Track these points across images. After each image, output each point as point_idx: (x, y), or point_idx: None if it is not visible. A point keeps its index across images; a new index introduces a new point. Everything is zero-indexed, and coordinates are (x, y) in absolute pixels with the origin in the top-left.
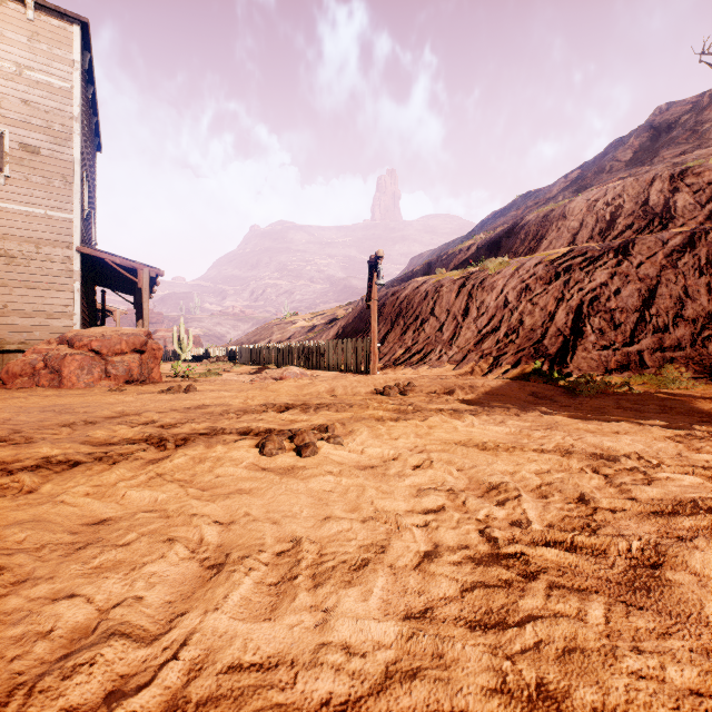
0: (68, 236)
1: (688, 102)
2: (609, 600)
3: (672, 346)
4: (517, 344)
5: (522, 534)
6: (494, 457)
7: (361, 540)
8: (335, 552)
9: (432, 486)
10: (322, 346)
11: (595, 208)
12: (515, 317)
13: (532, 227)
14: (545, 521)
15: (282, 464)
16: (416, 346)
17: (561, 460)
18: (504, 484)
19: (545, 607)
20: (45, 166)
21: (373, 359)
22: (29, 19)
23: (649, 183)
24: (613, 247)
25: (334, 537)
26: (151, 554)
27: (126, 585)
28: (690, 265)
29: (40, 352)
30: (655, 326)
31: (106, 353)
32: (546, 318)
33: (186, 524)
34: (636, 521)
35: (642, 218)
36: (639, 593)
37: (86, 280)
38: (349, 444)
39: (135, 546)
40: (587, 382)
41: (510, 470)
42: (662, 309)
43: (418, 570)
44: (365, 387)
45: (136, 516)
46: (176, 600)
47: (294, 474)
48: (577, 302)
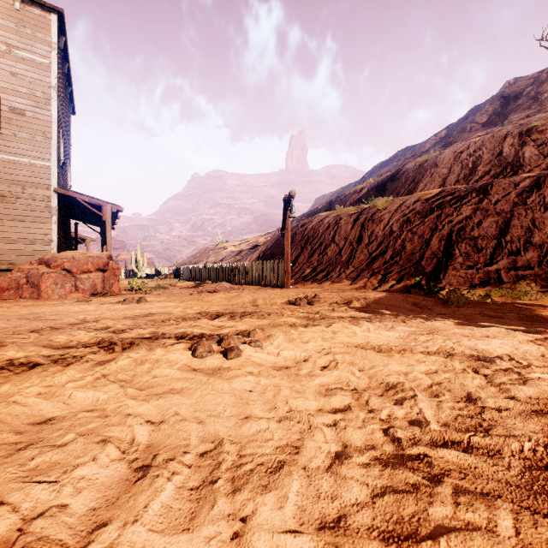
0: (47, 180)
1: (530, 78)
2: (514, 506)
3: (523, 266)
4: (401, 264)
5: (421, 433)
6: (389, 359)
7: (277, 440)
8: (253, 453)
9: (338, 386)
10: (246, 266)
11: (460, 158)
12: (399, 243)
13: (411, 173)
14: (440, 420)
15: (210, 365)
16: (321, 266)
17: (446, 361)
18: (400, 384)
19: (455, 517)
20: (29, 124)
21: (287, 277)
22: (16, 9)
23: (502, 138)
24: (475, 188)
25: (252, 437)
26: (85, 455)
27: (54, 491)
28: (536, 202)
29: (24, 270)
30: (510, 250)
31: (75, 271)
32: (423, 244)
33: (121, 424)
34: (521, 419)
35: (497, 166)
36: (540, 498)
37: (62, 215)
38: (267, 347)
39: (70, 447)
40: (457, 294)
41: (403, 370)
42: (515, 237)
43: (330, 472)
44: (280, 299)
45: (77, 416)
46: (100, 506)
47: (220, 374)
48: (448, 231)
